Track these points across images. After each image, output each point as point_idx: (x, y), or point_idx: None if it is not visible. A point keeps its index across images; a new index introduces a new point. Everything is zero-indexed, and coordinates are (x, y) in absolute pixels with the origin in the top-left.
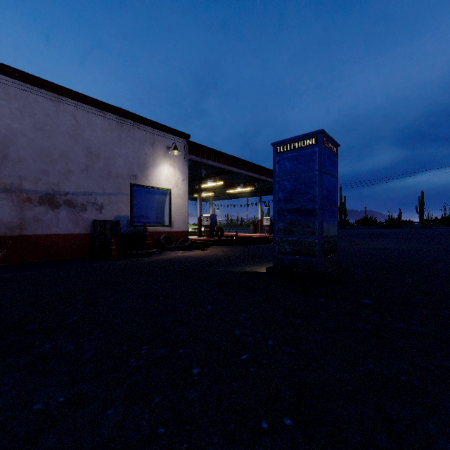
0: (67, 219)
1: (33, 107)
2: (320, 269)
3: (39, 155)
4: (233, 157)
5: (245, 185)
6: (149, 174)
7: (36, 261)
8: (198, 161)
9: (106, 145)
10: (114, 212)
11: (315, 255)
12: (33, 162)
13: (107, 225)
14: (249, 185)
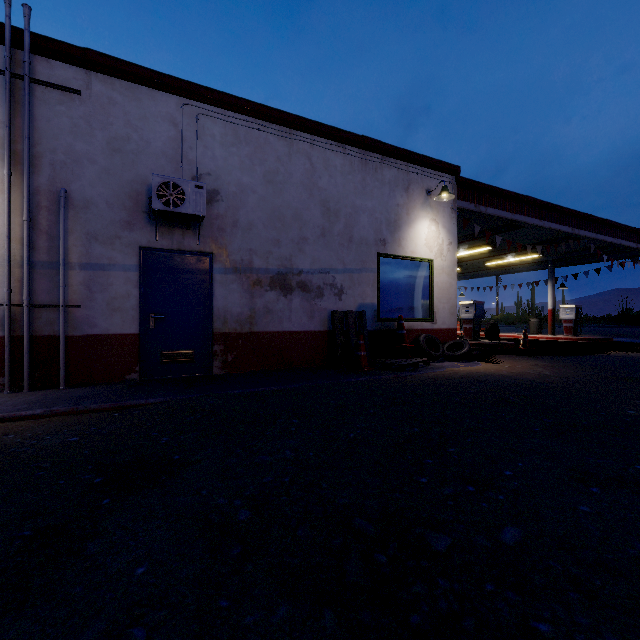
0: (301, 309)
1: (263, 152)
2: None
3: (270, 218)
4: (529, 198)
5: (523, 251)
6: (402, 237)
7: (267, 370)
8: (472, 210)
9: (346, 197)
10: (356, 299)
11: None
12: (263, 229)
13: (349, 318)
14: (533, 251)
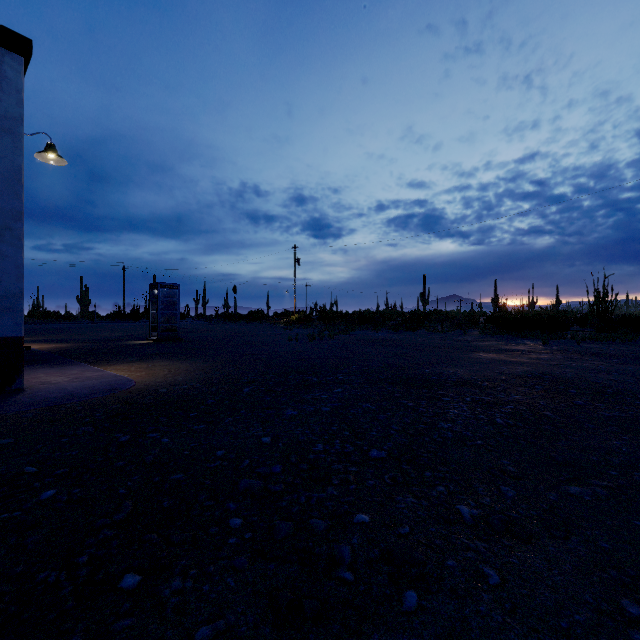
0: None
1: None
2: (179, 336)
3: None
4: None
5: None
6: None
7: None
8: None
9: None
10: None
11: (177, 331)
12: None
13: None
14: None
